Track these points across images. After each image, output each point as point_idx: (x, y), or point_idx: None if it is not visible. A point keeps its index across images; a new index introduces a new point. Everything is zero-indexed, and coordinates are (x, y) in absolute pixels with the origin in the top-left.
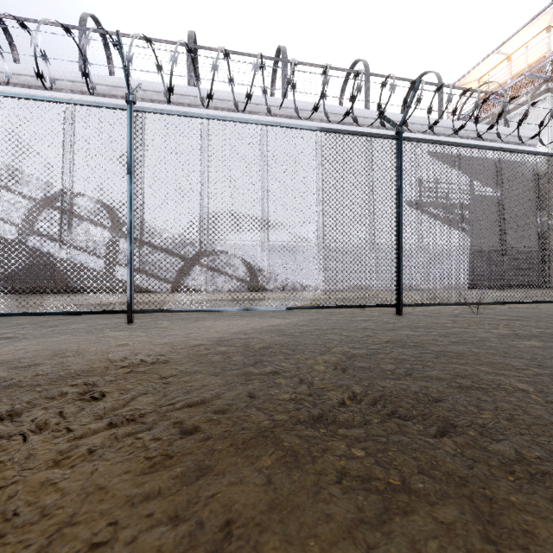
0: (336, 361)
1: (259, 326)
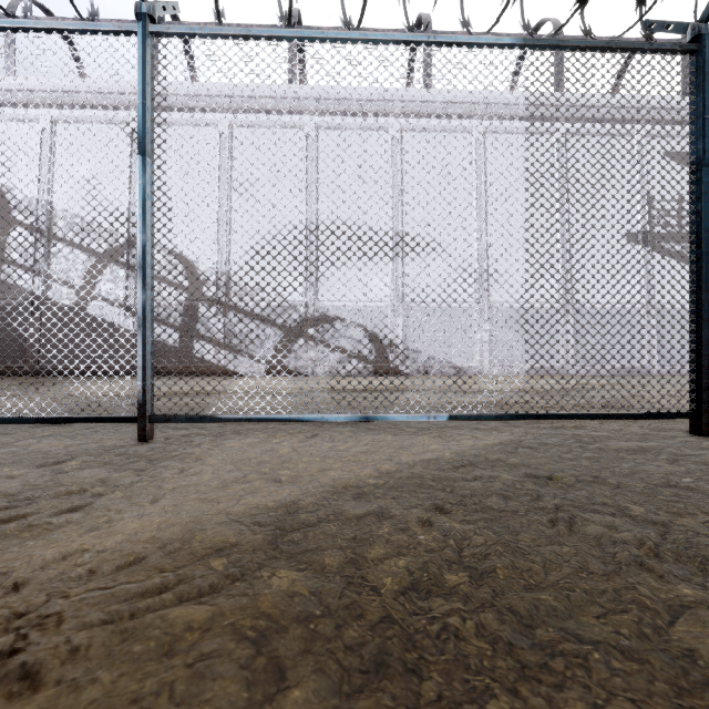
0: None
1: (393, 461)
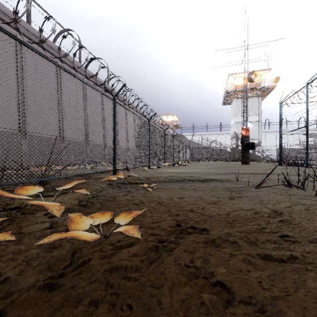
0: None
1: None
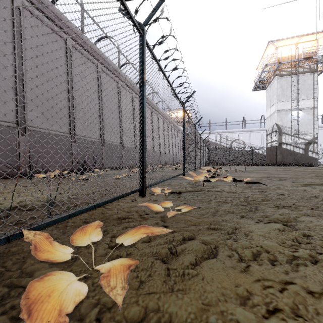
0: None
1: None
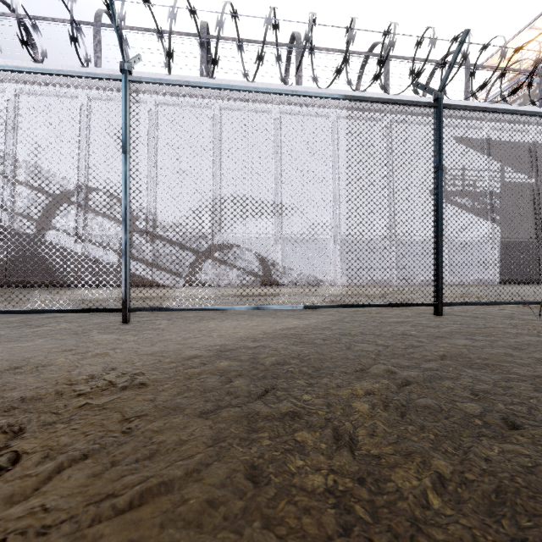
0: (383, 392)
1: (272, 328)
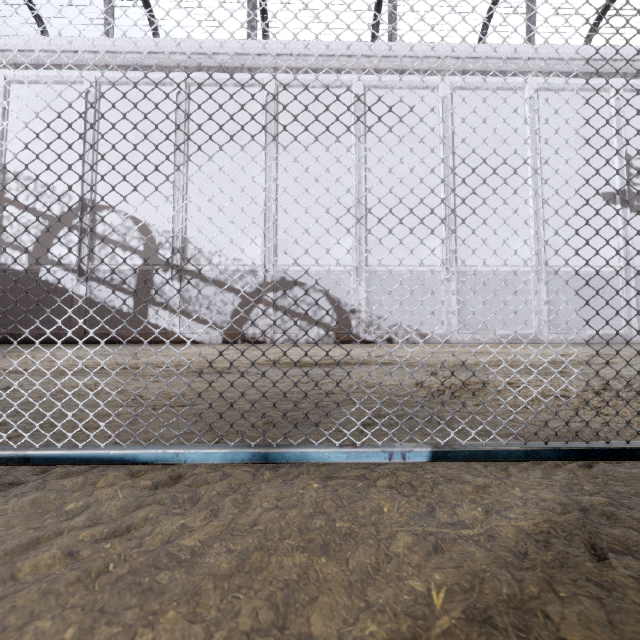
0: None
1: None
